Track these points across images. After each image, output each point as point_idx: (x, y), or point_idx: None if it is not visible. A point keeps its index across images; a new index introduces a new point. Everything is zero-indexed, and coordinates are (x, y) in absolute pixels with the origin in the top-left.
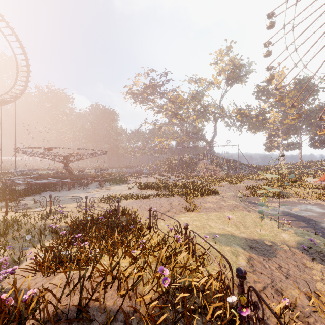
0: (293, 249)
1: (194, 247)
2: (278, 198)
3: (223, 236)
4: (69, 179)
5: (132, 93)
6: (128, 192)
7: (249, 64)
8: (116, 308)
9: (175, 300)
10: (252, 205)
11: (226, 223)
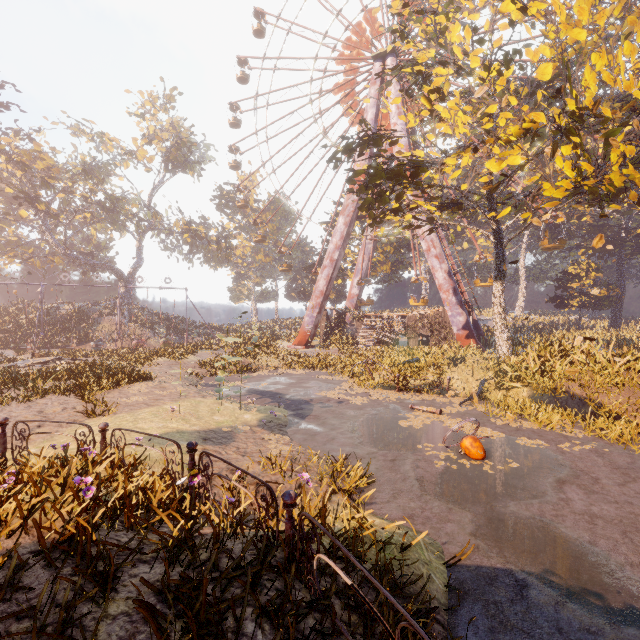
0: (254, 428)
1: (123, 452)
2: (244, 374)
3: (166, 436)
4: None
5: None
6: None
7: (205, 145)
8: (4, 551)
9: (109, 504)
10: (209, 389)
11: (168, 419)
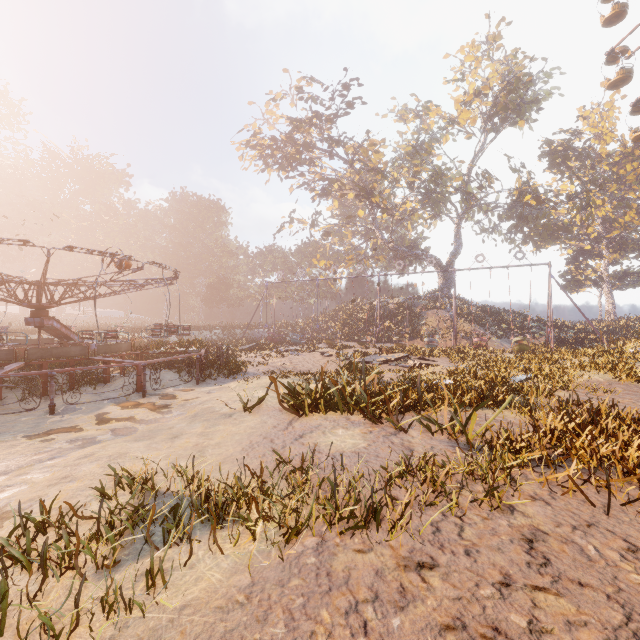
0: None
1: None
2: None
3: None
4: (25, 363)
5: (260, 145)
6: (239, 434)
7: (544, 74)
8: None
9: None
10: None
11: None
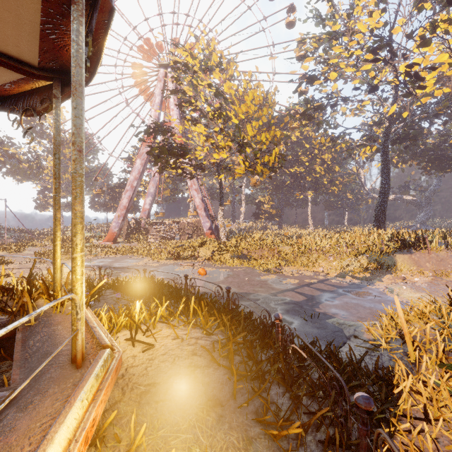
0: None
1: None
2: None
3: None
4: None
5: None
6: None
7: None
8: None
9: None
10: None
11: None
